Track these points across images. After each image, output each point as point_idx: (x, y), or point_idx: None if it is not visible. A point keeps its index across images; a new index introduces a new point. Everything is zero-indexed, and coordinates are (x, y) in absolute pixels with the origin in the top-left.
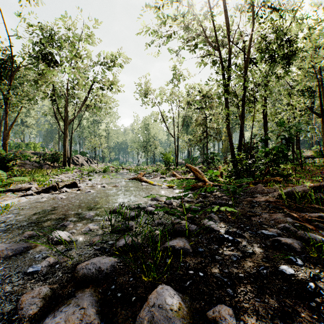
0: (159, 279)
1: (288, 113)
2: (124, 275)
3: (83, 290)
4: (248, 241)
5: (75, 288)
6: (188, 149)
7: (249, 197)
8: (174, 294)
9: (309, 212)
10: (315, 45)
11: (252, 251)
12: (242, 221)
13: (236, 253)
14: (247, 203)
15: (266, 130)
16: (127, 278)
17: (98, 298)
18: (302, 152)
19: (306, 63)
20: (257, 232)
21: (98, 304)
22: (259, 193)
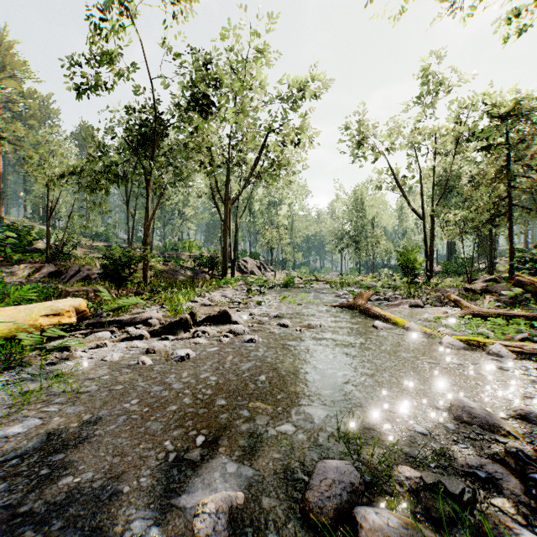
0: None
1: None
2: None
3: None
4: None
5: None
6: (449, 242)
7: None
8: None
9: None
10: None
11: None
12: None
13: None
14: None
15: None
16: None
17: None
18: None
19: None
20: None
21: None
22: None
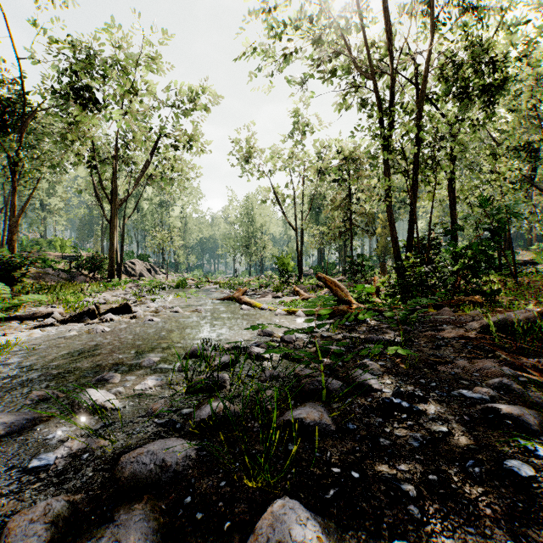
0: (275, 484)
1: (490, 188)
2: (209, 475)
3: (131, 507)
4: (438, 410)
5: (116, 501)
6: (319, 250)
7: (430, 330)
8: (308, 519)
9: (541, 357)
10: (538, 71)
11: (448, 430)
12: (422, 373)
13: (419, 433)
14: (427, 340)
15: (454, 215)
16: (215, 482)
17: (158, 524)
18: (515, 253)
19: (522, 101)
20: (453, 392)
21: (158, 536)
22: (447, 323)
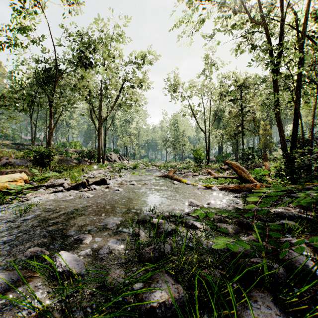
0: None
1: None
2: None
3: None
4: None
5: None
6: (219, 145)
7: None
8: None
9: None
10: None
11: None
12: None
13: None
14: None
15: None
16: None
17: None
18: None
19: None
20: None
21: None
22: None
